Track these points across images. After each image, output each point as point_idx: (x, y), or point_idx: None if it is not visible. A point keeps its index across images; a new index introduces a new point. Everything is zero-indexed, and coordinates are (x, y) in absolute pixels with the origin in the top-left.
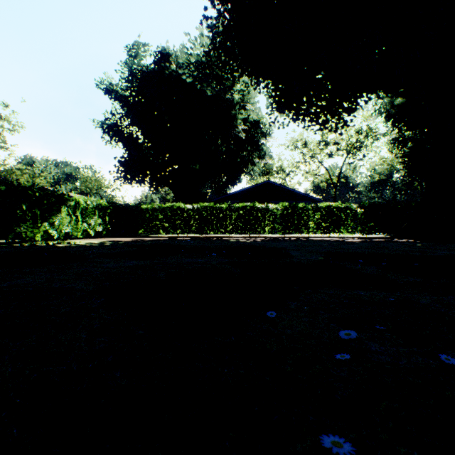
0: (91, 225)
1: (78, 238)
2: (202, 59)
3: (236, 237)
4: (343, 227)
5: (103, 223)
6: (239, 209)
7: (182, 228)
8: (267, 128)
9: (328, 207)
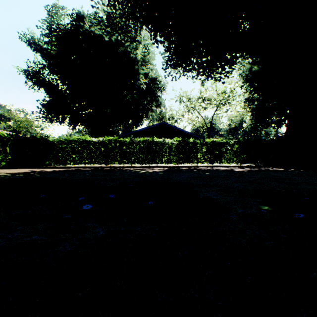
0: None
1: None
2: (107, 8)
3: (137, 167)
4: (224, 158)
5: (2, 154)
6: (140, 142)
7: (88, 159)
8: (162, 84)
9: (212, 142)
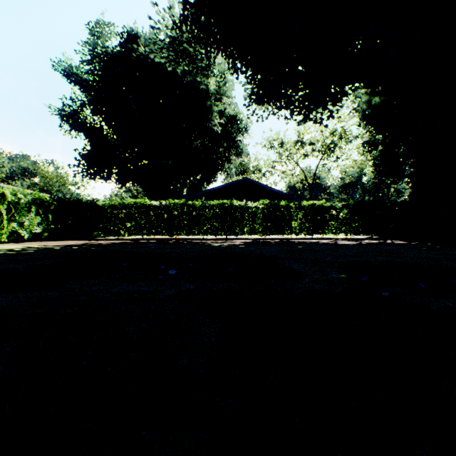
0: (24, 224)
1: (8, 242)
2: (171, 32)
3: (211, 239)
4: (328, 227)
5: (44, 222)
6: (214, 207)
7: (147, 229)
8: (244, 124)
9: (312, 205)
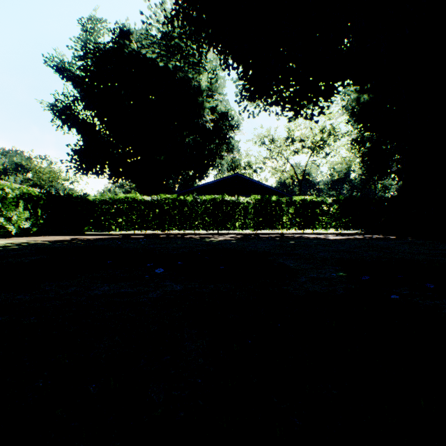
0: (12, 219)
1: None
2: (163, 27)
3: (203, 234)
4: (318, 222)
5: (33, 217)
6: (206, 202)
7: (139, 224)
8: (236, 121)
9: (303, 201)
